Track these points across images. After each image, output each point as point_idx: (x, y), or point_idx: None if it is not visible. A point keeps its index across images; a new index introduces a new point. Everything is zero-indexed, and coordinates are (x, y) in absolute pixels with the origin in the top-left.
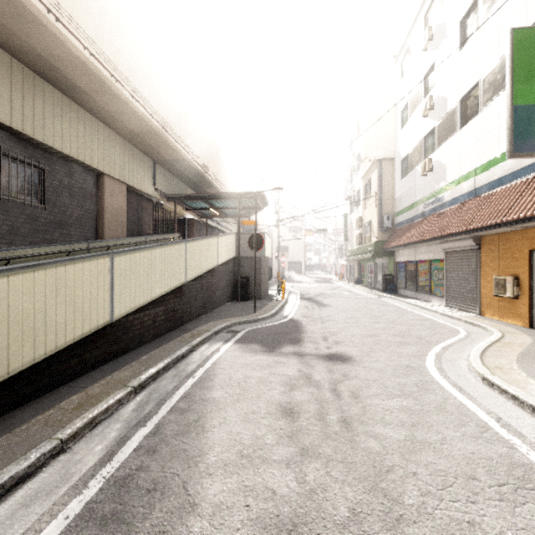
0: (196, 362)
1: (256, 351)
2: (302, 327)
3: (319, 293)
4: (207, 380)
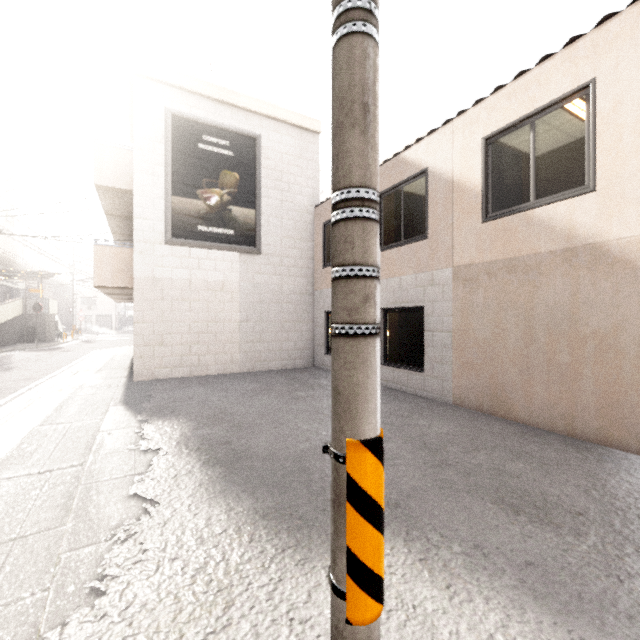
0: (3, 354)
1: (32, 352)
2: (63, 348)
3: (103, 339)
4: (10, 355)
